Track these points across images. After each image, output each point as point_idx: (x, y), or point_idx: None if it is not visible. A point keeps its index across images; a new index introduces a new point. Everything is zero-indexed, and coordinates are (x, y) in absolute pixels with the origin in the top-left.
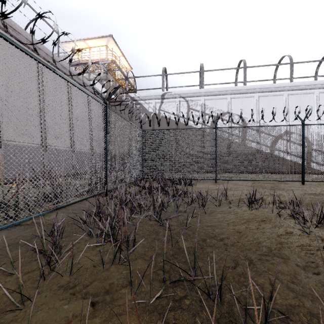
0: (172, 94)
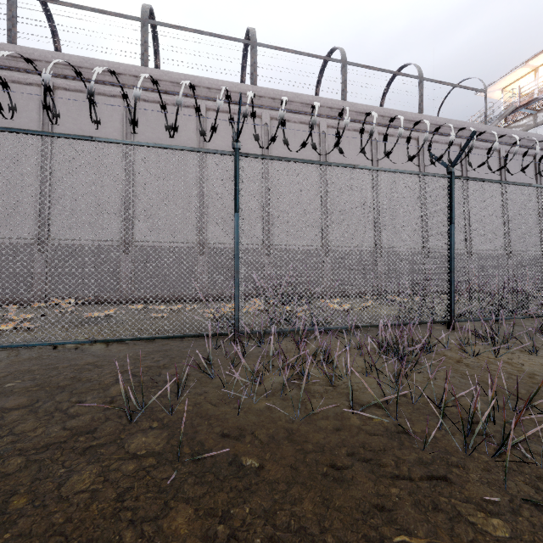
0: None
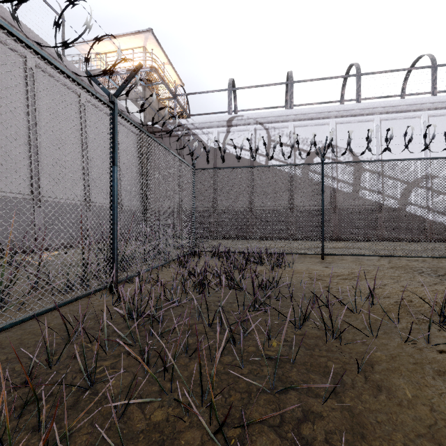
0: (244, 118)
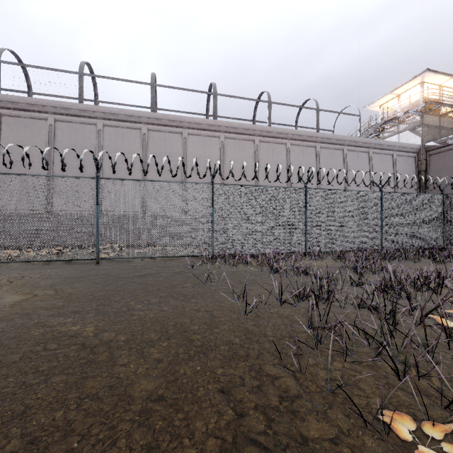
0: None
